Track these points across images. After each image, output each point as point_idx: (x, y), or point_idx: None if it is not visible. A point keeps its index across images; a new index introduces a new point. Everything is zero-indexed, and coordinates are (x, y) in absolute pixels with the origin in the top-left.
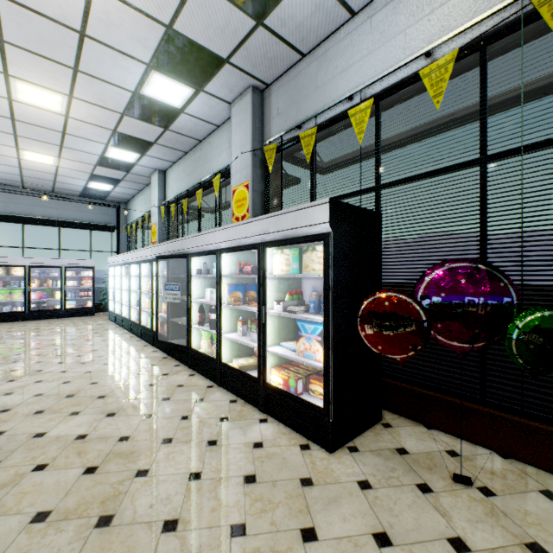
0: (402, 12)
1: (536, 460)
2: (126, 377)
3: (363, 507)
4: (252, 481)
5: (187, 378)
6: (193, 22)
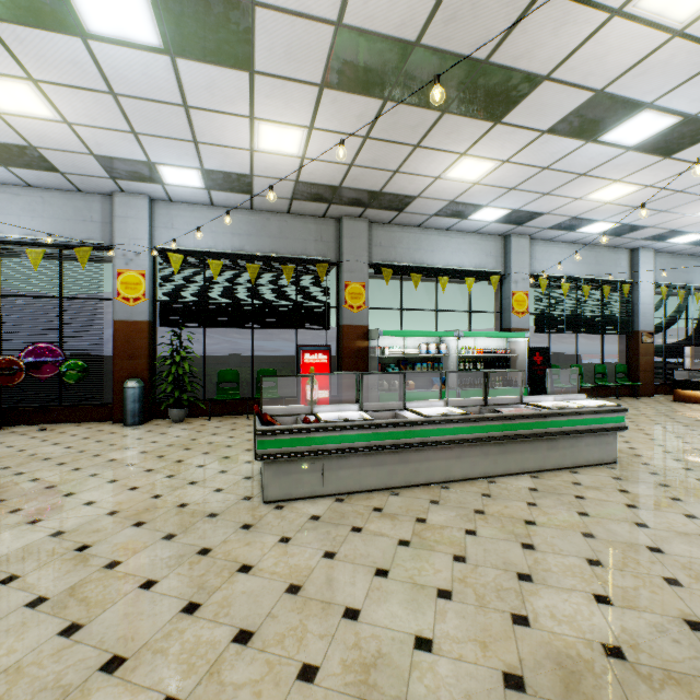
0: (17, 205)
1: (80, 420)
2: None
3: None
4: None
5: None
6: None
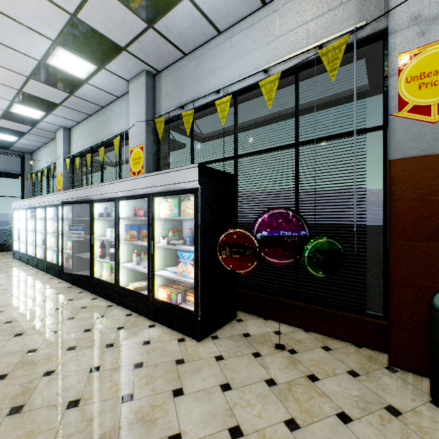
0: (250, 39)
1: (322, 330)
2: (33, 304)
3: (216, 371)
4: (140, 366)
5: (90, 301)
6: (95, 15)
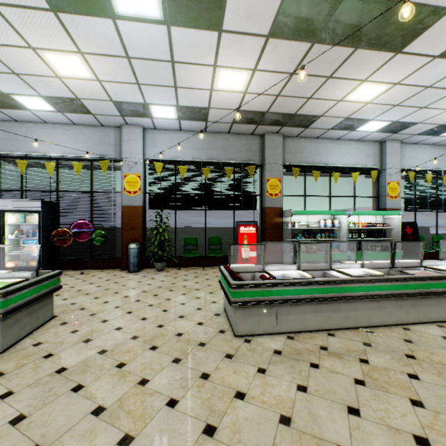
0: (67, 136)
1: (102, 267)
2: None
3: None
4: None
5: None
6: None
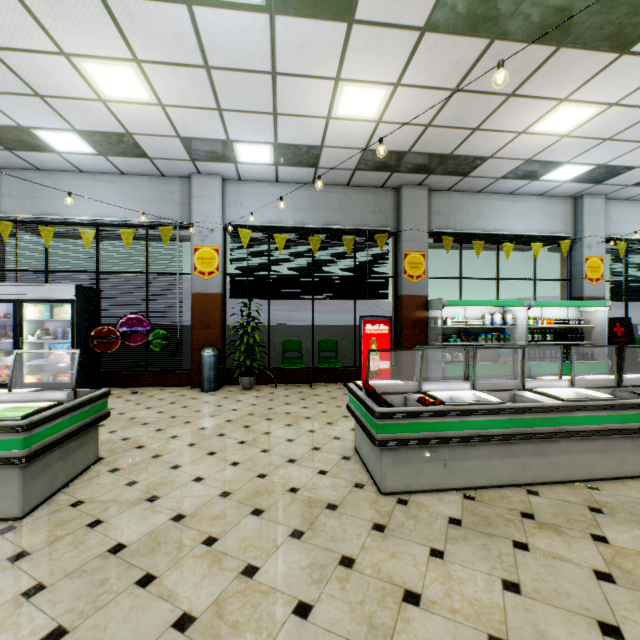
0: (112, 191)
1: (163, 384)
2: None
3: None
4: None
5: None
6: None
